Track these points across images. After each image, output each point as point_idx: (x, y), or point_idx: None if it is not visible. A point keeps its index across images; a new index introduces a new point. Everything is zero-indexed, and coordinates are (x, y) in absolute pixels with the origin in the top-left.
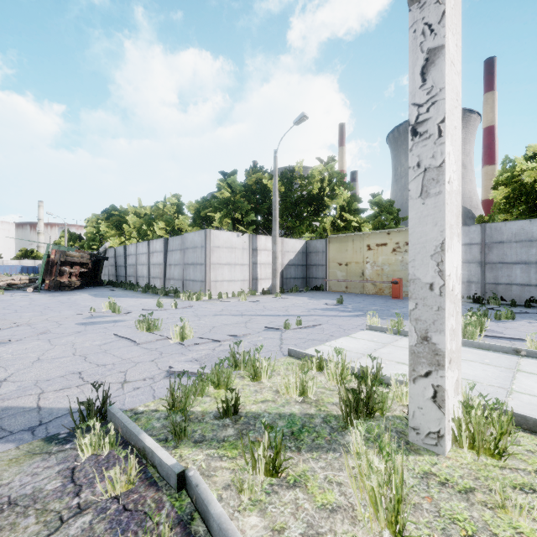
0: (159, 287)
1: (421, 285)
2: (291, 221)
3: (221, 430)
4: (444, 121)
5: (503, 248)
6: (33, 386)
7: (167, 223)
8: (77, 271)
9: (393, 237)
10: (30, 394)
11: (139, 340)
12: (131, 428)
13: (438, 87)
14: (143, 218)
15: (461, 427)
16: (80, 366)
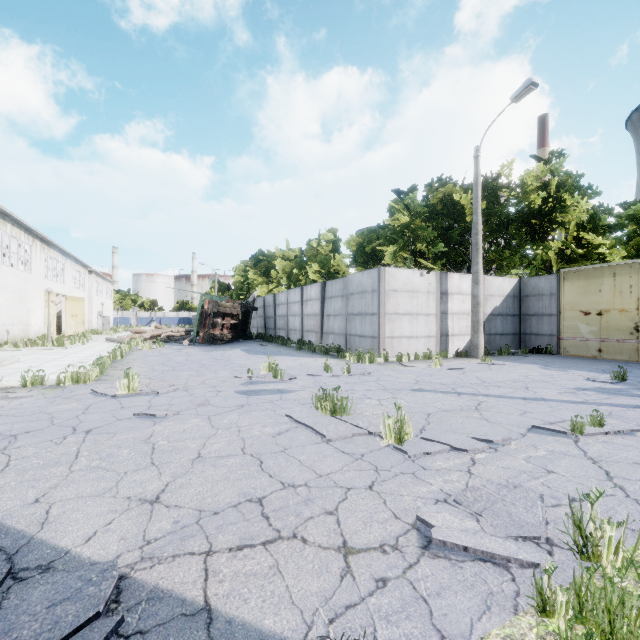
0: (315, 343)
1: None
2: (495, 250)
3: None
4: None
5: None
6: (195, 526)
7: (321, 265)
8: (228, 323)
9: None
10: (191, 553)
11: (327, 432)
12: None
13: None
14: (293, 261)
15: None
16: (256, 482)
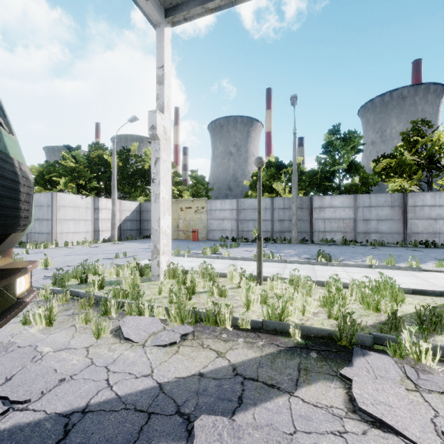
0: None
1: (155, 230)
2: (128, 187)
3: (80, 286)
4: (160, 180)
5: (245, 212)
6: None
7: None
8: None
9: (195, 203)
10: None
11: None
12: (40, 287)
13: (158, 170)
14: None
15: (167, 273)
16: None
